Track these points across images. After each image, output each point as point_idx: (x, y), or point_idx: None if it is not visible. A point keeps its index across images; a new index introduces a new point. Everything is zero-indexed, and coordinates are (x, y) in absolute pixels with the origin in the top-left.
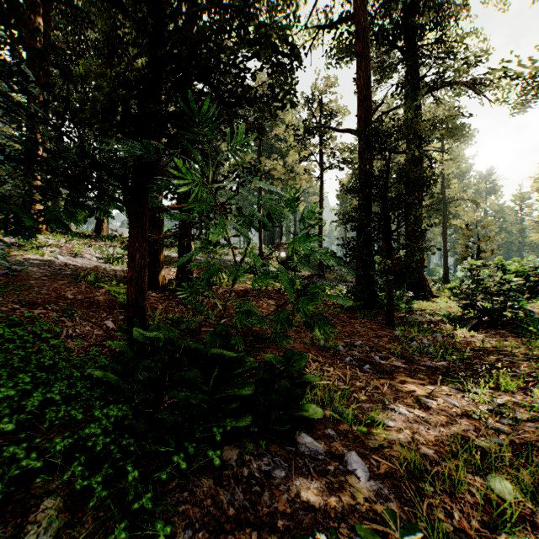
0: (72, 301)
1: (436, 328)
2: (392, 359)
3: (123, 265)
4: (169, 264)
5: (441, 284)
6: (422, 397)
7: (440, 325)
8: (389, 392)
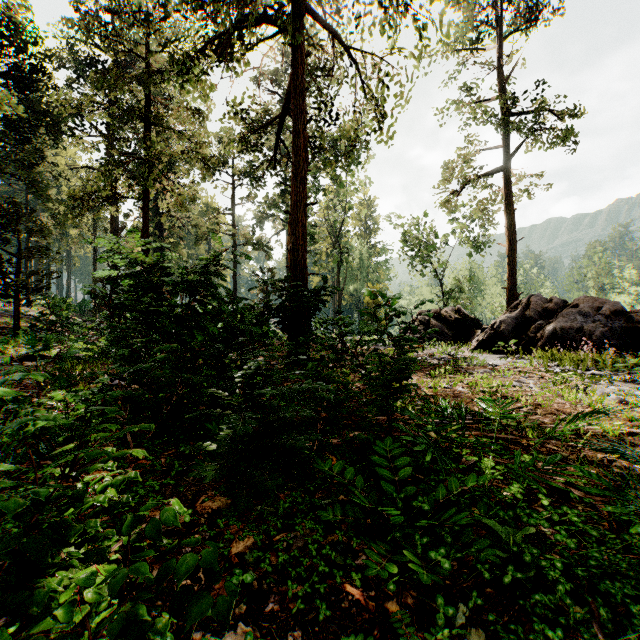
0: None
1: None
2: None
3: None
4: None
5: None
6: None
7: None
8: None
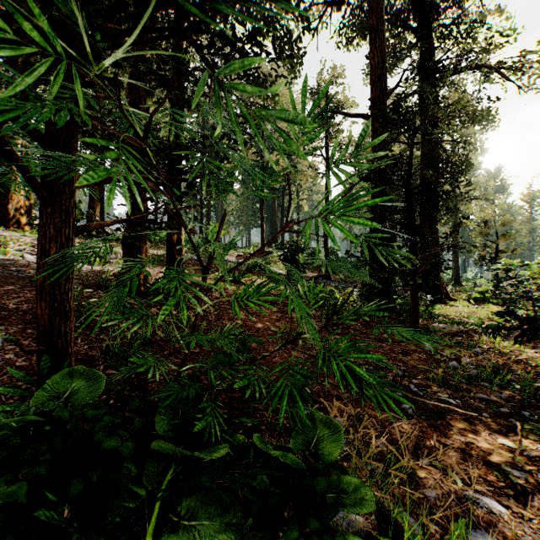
0: (11, 312)
1: (473, 341)
2: (433, 388)
3: (104, 266)
4: (161, 264)
5: (452, 285)
6: (507, 468)
7: (473, 336)
8: (453, 457)
